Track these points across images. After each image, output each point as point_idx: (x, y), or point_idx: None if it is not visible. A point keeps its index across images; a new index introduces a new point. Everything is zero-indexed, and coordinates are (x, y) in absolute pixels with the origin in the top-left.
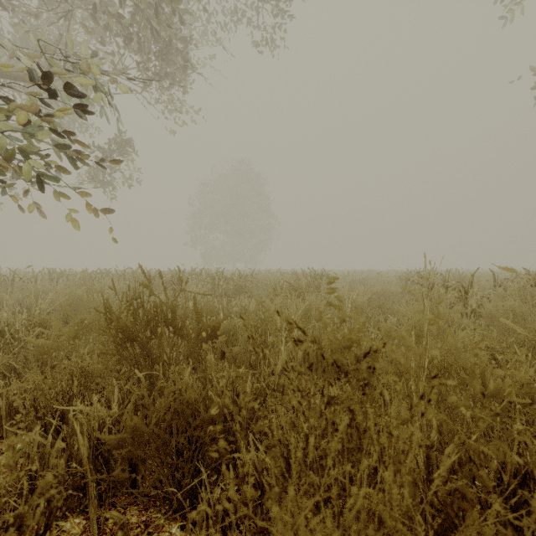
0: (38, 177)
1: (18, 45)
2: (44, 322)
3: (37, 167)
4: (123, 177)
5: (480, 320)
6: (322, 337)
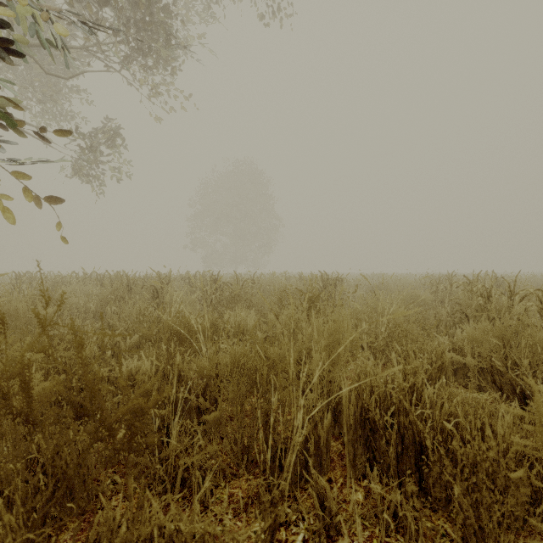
0: None
1: None
2: None
3: None
4: (111, 170)
5: None
6: (362, 386)
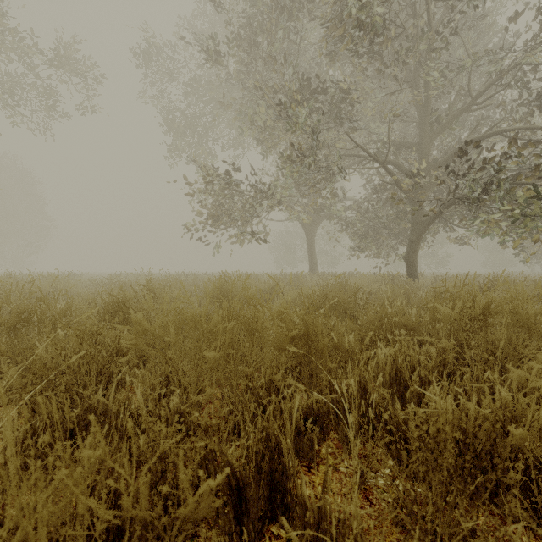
0: None
1: None
2: None
3: None
4: None
5: None
6: None
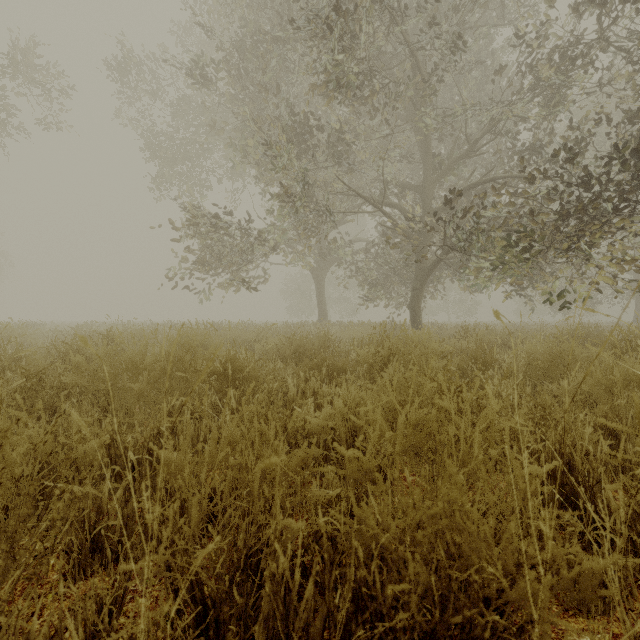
0: None
1: None
2: None
3: None
4: None
5: None
6: None
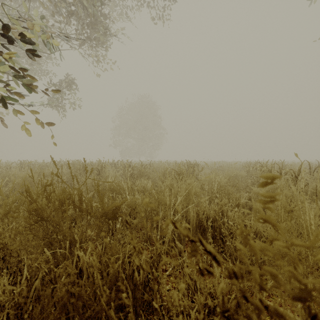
0: (1, 97)
1: (3, 21)
2: (7, 197)
3: (0, 90)
4: (69, 103)
5: (306, 195)
6: (199, 211)
